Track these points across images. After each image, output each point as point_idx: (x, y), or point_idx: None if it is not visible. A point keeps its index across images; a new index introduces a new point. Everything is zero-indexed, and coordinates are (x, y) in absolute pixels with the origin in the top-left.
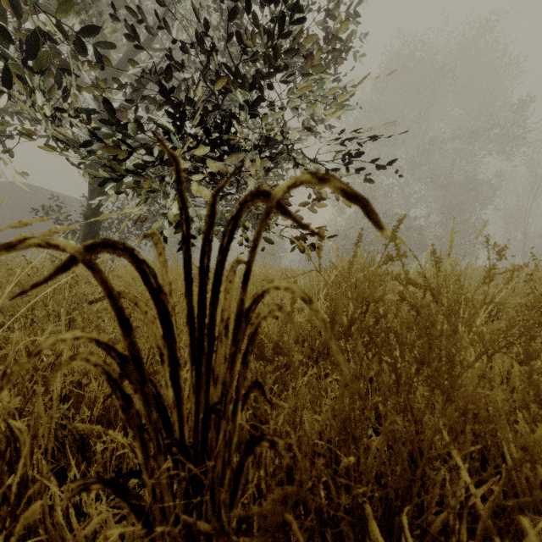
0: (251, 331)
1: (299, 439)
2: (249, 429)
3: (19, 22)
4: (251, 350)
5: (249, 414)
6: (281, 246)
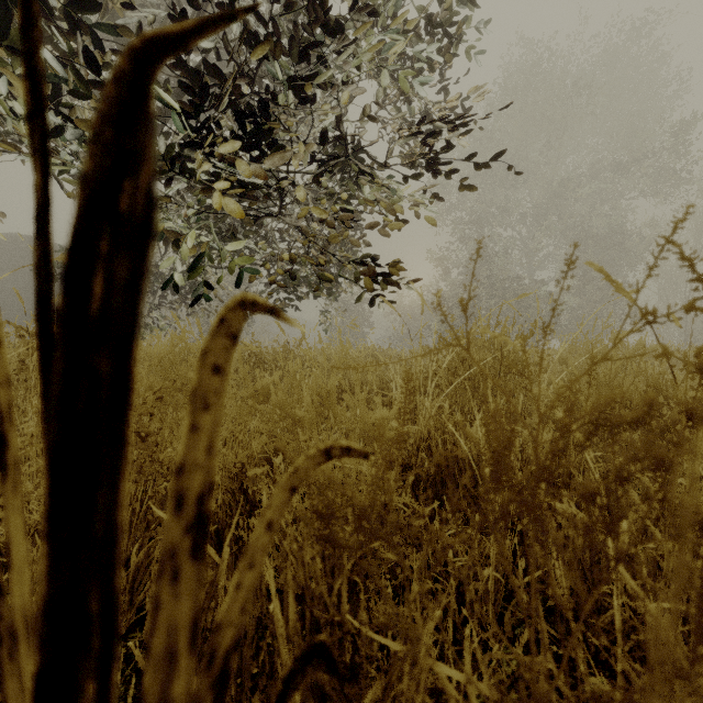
0: None
1: None
2: None
3: None
4: None
5: None
6: (366, 318)
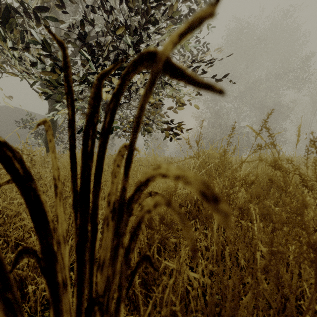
0: (134, 228)
1: (181, 296)
2: (141, 279)
3: (3, 4)
4: (134, 250)
5: (140, 271)
6: (164, 143)
